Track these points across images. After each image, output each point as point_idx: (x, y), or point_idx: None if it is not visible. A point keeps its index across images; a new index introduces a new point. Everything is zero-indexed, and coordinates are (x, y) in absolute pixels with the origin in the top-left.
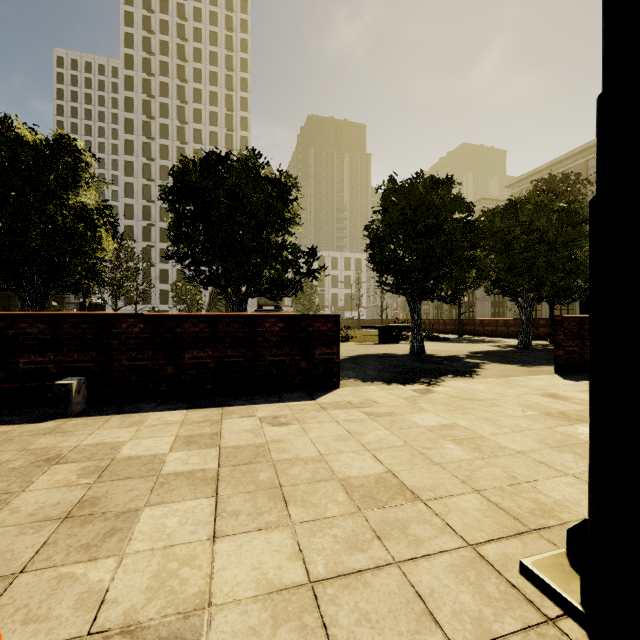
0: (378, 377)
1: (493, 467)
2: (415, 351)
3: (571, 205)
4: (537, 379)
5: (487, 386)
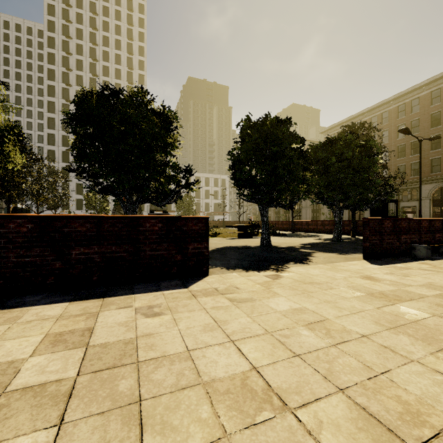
0: (239, 265)
1: (347, 356)
2: (264, 244)
3: (368, 143)
4: (353, 264)
5: (320, 271)
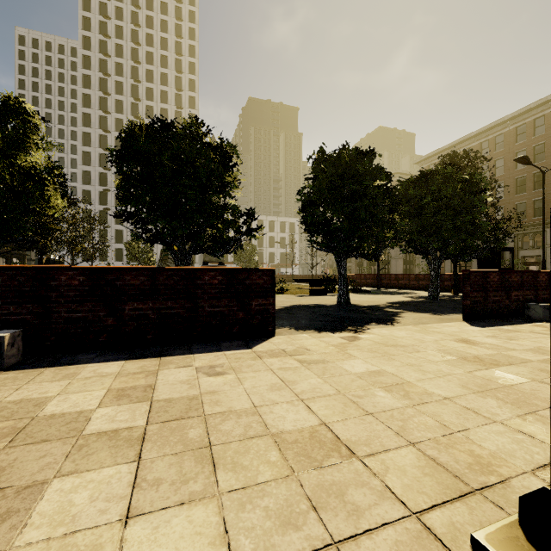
0: (310, 325)
1: (424, 415)
2: (342, 302)
3: (472, 177)
4: (449, 326)
5: (407, 333)
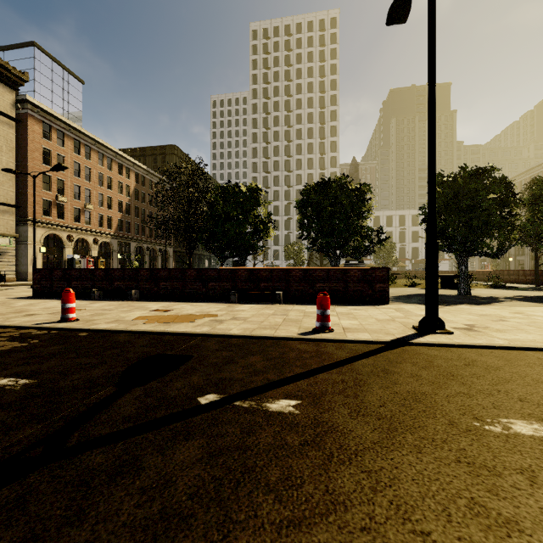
0: (416, 302)
1: None
2: (461, 293)
3: None
4: (530, 308)
5: (482, 308)
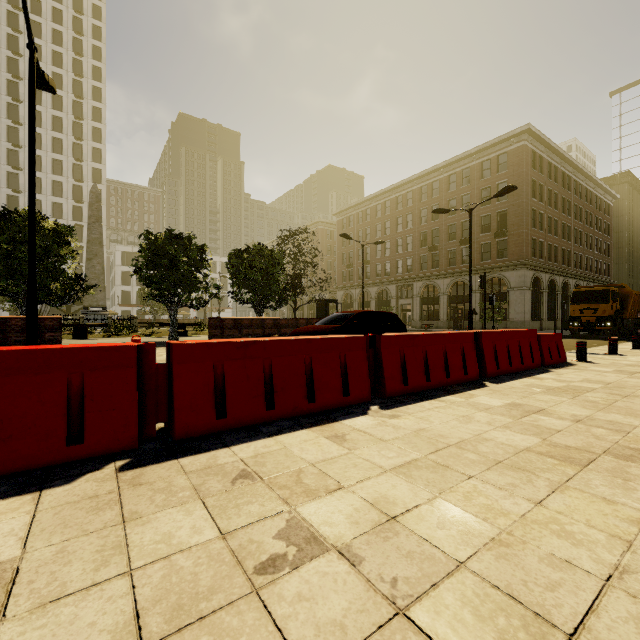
0: None
1: None
2: (170, 339)
3: (274, 253)
4: None
5: None
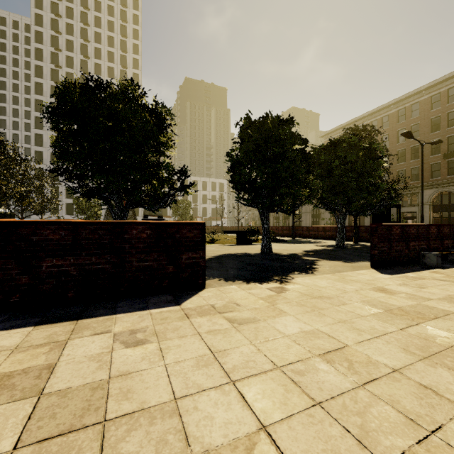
0: (238, 276)
1: (382, 403)
2: (265, 251)
3: (372, 145)
4: (362, 274)
5: (328, 282)
